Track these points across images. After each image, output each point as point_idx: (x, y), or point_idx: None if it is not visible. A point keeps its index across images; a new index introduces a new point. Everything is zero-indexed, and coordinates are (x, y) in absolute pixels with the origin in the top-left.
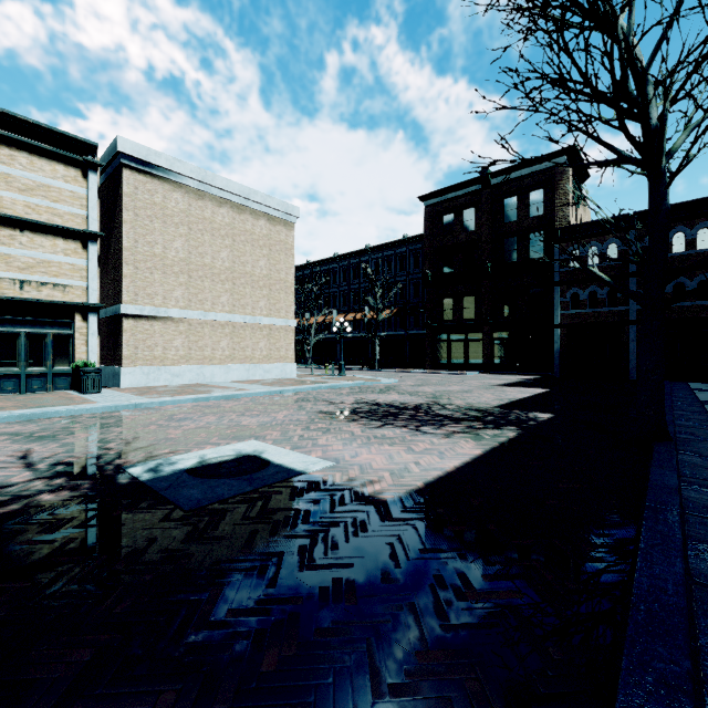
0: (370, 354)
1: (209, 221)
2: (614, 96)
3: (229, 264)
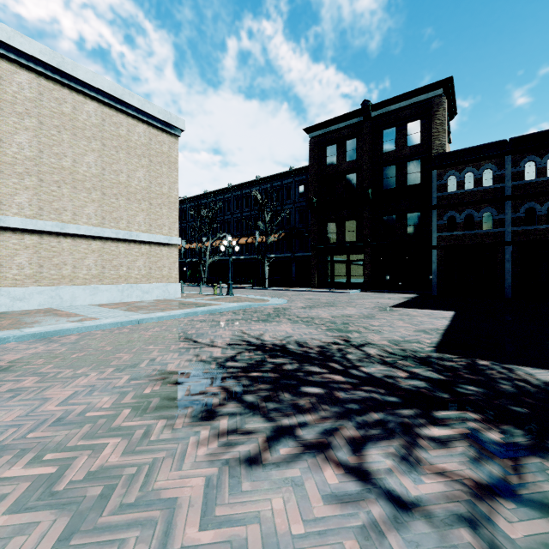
0: (260, 274)
1: (69, 118)
2: None
3: (97, 171)
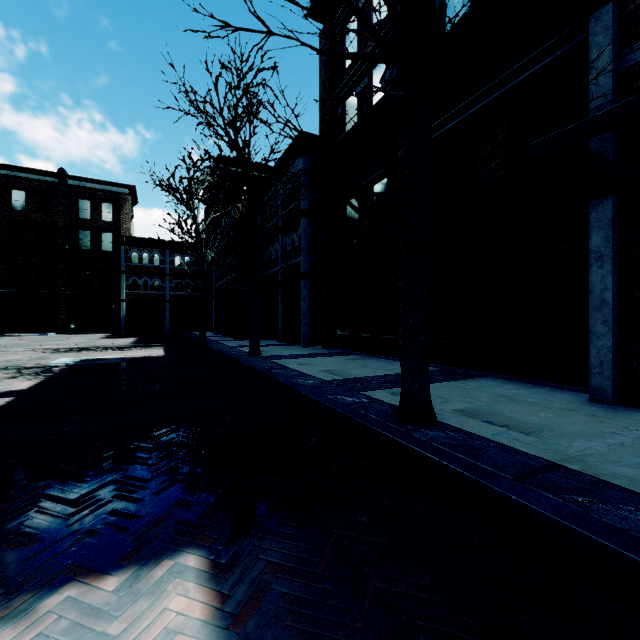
0: None
1: None
2: (196, 240)
3: None
